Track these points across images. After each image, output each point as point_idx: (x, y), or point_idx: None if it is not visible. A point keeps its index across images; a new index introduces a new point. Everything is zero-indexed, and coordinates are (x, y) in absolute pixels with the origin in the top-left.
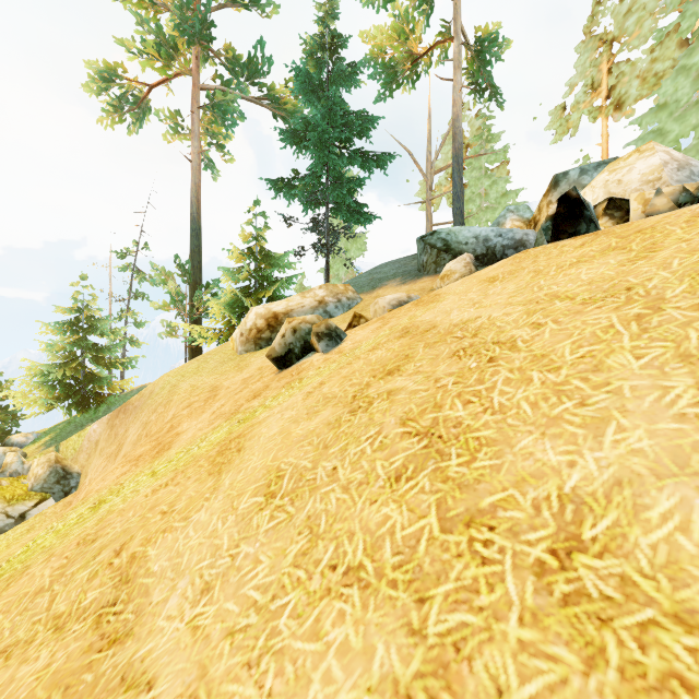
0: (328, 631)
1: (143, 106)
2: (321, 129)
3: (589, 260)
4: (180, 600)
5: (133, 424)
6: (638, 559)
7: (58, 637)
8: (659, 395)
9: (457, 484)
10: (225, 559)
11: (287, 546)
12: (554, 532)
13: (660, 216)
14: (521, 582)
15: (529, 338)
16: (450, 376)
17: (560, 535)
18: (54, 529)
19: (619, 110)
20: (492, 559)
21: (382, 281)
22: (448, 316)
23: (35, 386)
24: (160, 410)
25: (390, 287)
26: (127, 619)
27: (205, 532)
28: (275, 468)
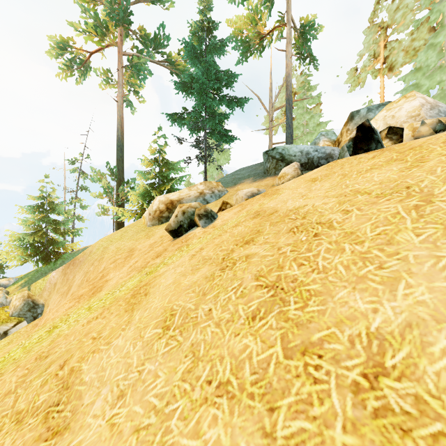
0: (205, 431)
1: (86, 66)
2: (201, 81)
3: (378, 167)
4: (103, 403)
5: (78, 272)
6: (426, 383)
7: (18, 428)
8: (434, 262)
9: (295, 323)
10: (134, 374)
11: (177, 365)
12: (365, 360)
13: (424, 139)
14: (343, 398)
15: (341, 220)
16: (288, 246)
17: (369, 363)
18: (22, 345)
19: (391, 71)
20: (321, 380)
21: (241, 179)
22: (285, 204)
23: (14, 247)
24: (95, 263)
25: (246, 184)
26: (66, 416)
27: (121, 353)
28: (170, 308)
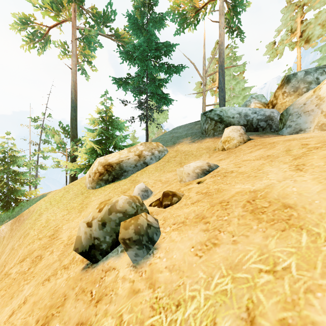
0: None
1: (46, 39)
2: (143, 49)
3: None
4: None
5: (11, 241)
6: None
7: None
8: None
9: None
10: None
11: None
12: None
13: None
14: None
15: None
16: None
17: None
18: None
19: (308, 43)
20: None
21: (179, 138)
22: None
23: None
24: (20, 240)
25: (185, 144)
26: None
27: None
28: None
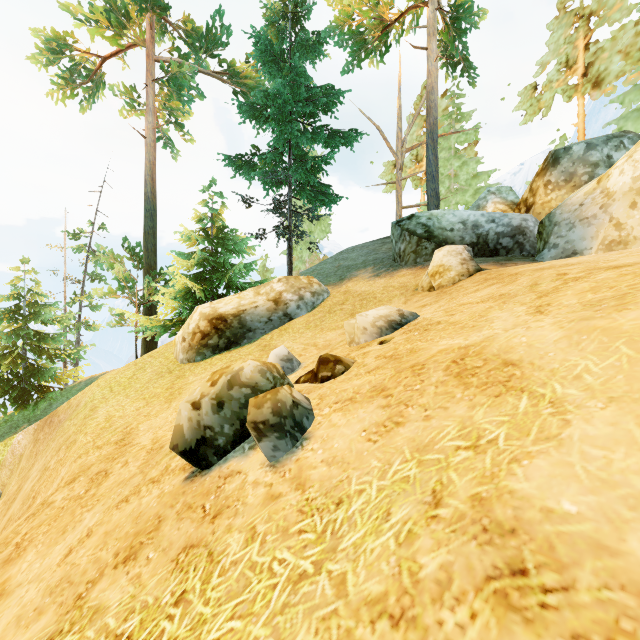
0: None
1: (96, 79)
2: (282, 100)
3: None
4: None
5: (40, 457)
6: None
7: None
8: None
9: None
10: None
11: None
12: None
13: None
14: None
15: None
16: None
17: None
18: None
19: (598, 88)
20: None
21: (351, 270)
22: None
23: None
24: (61, 453)
25: (361, 280)
26: None
27: None
28: None
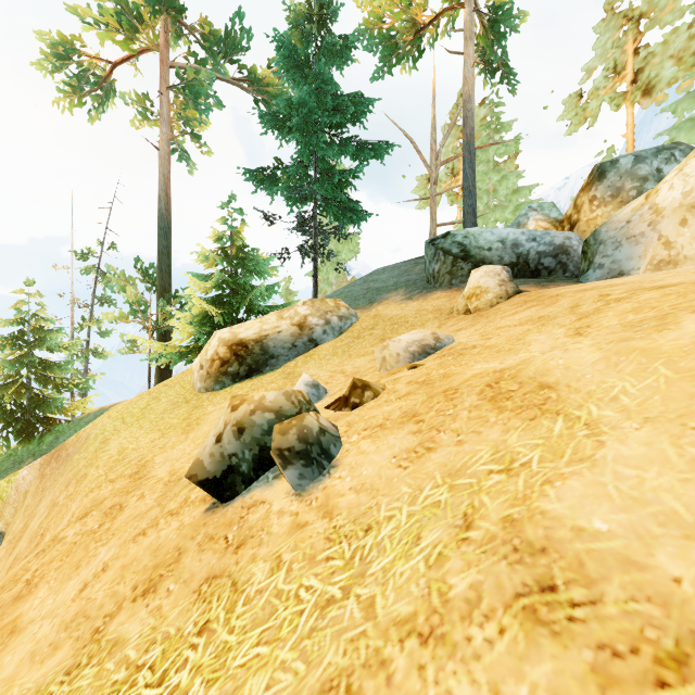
0: None
1: (106, 87)
2: (307, 109)
3: None
4: None
5: (48, 493)
6: None
7: None
8: None
9: None
10: None
11: None
12: None
13: None
14: None
15: None
16: None
17: None
18: None
19: (648, 96)
20: None
21: (381, 292)
22: None
23: None
24: (70, 488)
25: (392, 303)
26: None
27: None
28: None
